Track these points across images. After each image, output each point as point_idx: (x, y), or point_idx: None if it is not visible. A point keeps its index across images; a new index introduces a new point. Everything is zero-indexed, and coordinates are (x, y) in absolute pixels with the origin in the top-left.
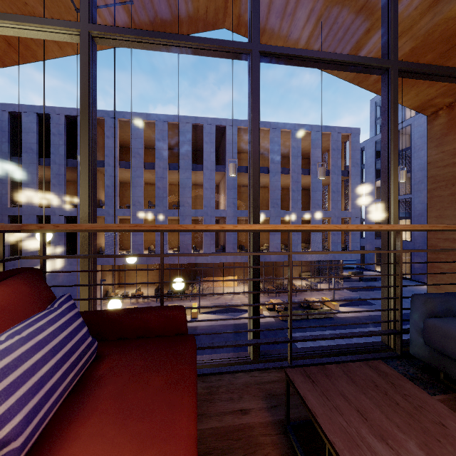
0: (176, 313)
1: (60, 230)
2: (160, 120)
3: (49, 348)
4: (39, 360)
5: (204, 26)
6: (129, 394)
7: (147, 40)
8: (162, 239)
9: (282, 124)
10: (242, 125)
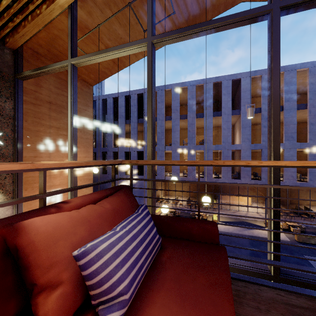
0: (210, 227)
1: (139, 164)
2: (190, 85)
3: (139, 240)
4: (135, 246)
5: (225, 7)
6: (183, 282)
7: (185, 33)
8: (199, 171)
9: (298, 65)
10: (256, 75)
